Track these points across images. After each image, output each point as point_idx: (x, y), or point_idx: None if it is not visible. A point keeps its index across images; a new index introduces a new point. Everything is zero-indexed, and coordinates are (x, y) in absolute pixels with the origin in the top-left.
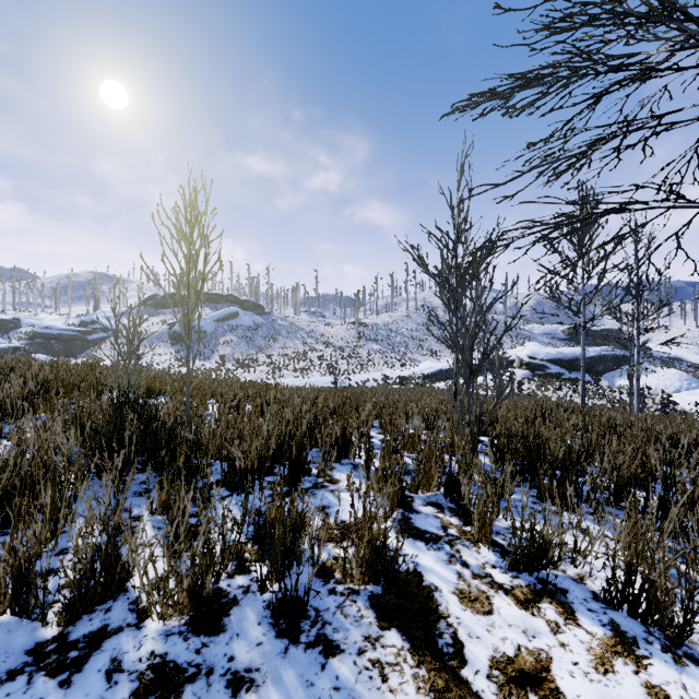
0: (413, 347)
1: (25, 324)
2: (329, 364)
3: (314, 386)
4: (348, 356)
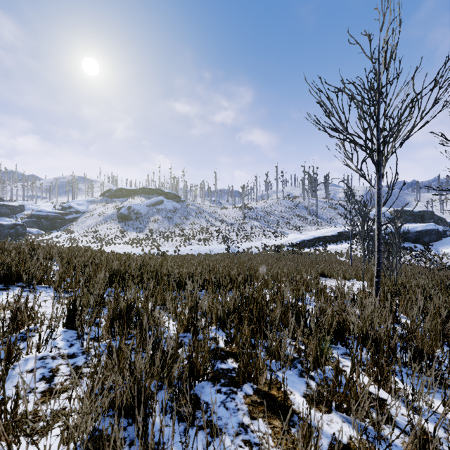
0: (282, 224)
1: (27, 209)
2: (223, 235)
3: (212, 251)
4: (237, 230)
